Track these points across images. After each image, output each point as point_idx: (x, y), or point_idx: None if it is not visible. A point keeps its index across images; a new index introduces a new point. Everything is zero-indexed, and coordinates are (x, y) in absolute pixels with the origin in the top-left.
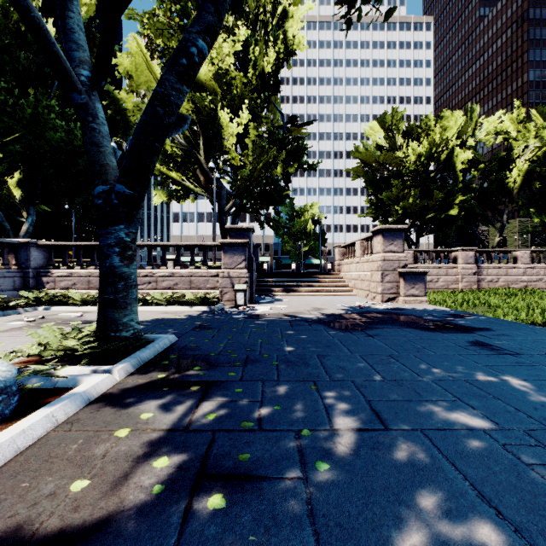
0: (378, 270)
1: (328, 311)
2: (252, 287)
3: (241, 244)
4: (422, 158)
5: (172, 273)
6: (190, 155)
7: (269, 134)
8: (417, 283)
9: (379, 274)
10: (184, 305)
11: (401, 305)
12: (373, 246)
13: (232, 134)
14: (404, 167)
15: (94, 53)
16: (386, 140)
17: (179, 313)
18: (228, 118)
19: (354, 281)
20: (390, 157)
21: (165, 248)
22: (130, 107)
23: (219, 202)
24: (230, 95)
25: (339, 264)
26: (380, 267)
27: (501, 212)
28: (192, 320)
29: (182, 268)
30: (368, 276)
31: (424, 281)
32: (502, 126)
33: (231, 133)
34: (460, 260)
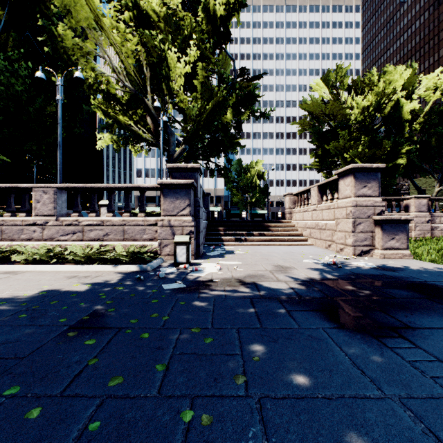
0: (348, 218)
1: (300, 274)
2: (198, 237)
3: (185, 185)
4: (369, 109)
5: (102, 221)
6: (136, 97)
7: (219, 80)
8: (398, 233)
9: (349, 222)
10: (108, 263)
11: (383, 261)
12: (338, 190)
13: (180, 74)
14: (350, 119)
15: (45, 2)
16: (331, 94)
17: (91, 277)
18: (176, 57)
19: (310, 229)
20: (337, 108)
21: (94, 191)
22: (71, 45)
23: (168, 148)
24: (179, 36)
25: (290, 213)
26: (351, 214)
27: (438, 164)
28: (93, 296)
29: (115, 215)
30: (331, 225)
31: (406, 230)
32: (442, 81)
33: (179, 73)
34: (412, 208)
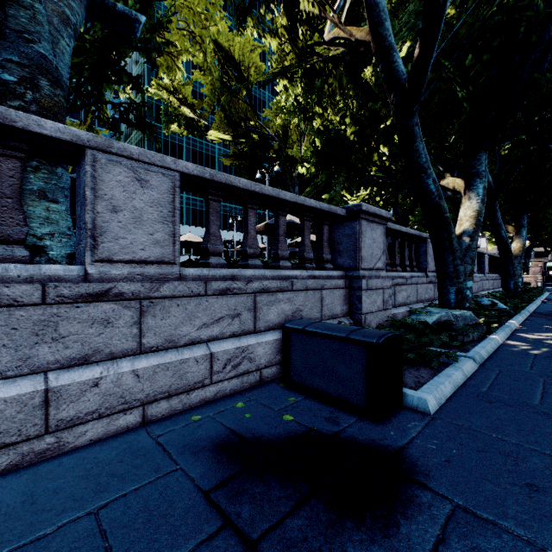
0: None
1: None
2: (543, 281)
3: (538, 267)
4: None
5: None
6: None
7: None
8: None
9: None
10: None
11: None
12: None
13: None
14: None
15: None
16: None
17: None
18: None
19: None
20: None
21: None
22: None
23: None
24: None
25: None
26: None
27: None
28: None
29: None
30: None
31: None
32: None
33: None
34: None
